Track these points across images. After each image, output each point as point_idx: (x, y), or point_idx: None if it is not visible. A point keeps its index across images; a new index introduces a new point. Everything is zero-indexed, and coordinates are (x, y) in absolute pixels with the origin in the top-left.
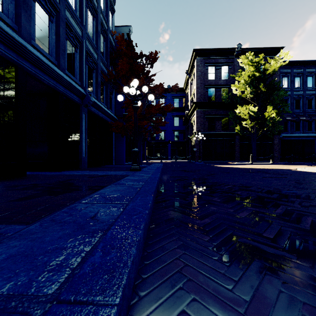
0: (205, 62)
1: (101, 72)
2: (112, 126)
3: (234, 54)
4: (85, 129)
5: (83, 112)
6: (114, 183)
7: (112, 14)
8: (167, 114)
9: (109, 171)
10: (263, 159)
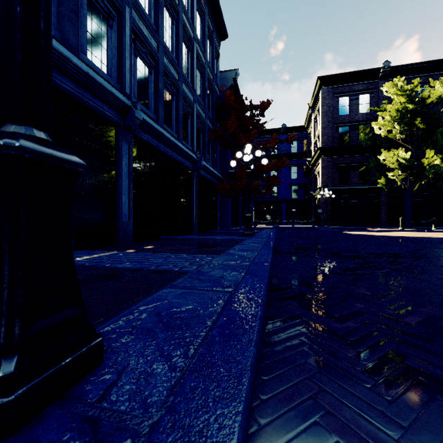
0: (335, 93)
1: (208, 130)
2: (218, 187)
3: (378, 76)
4: (195, 193)
5: (194, 177)
6: (239, 244)
7: (217, 59)
8: None
9: (223, 236)
10: (427, 224)
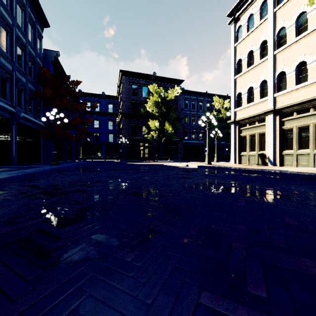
0: (129, 82)
1: (30, 91)
2: (39, 132)
3: (151, 79)
4: (15, 136)
5: (14, 124)
6: (36, 168)
7: (40, 39)
8: (102, 118)
9: (35, 165)
10: (172, 158)
